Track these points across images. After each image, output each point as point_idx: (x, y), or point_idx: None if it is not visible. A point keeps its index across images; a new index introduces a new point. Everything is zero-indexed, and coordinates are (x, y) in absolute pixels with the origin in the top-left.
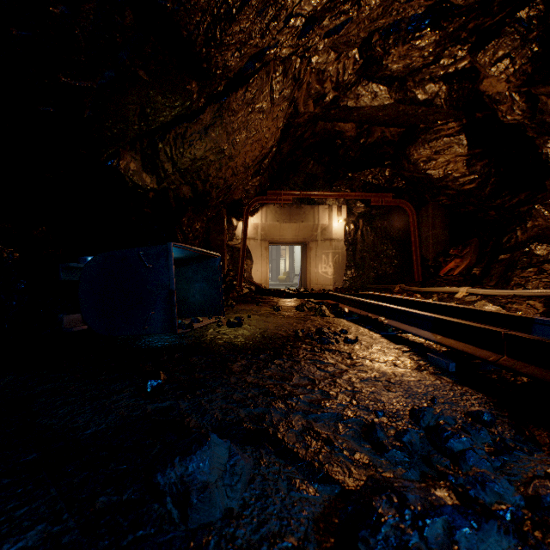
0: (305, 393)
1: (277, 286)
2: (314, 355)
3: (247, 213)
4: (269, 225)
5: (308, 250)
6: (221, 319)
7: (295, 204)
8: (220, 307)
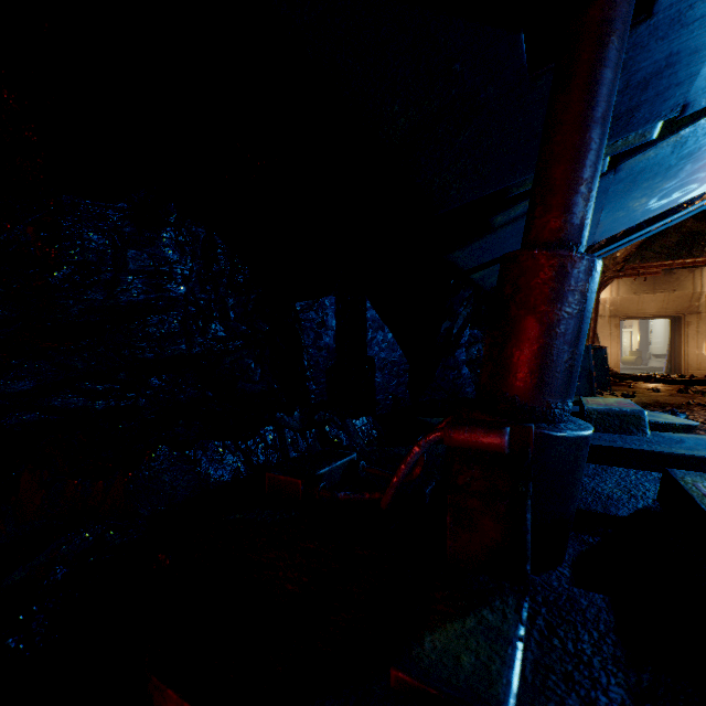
0: (703, 416)
1: (624, 371)
2: (705, 411)
3: (597, 293)
4: (621, 299)
5: (683, 325)
6: (614, 392)
7: (661, 271)
8: (606, 385)
